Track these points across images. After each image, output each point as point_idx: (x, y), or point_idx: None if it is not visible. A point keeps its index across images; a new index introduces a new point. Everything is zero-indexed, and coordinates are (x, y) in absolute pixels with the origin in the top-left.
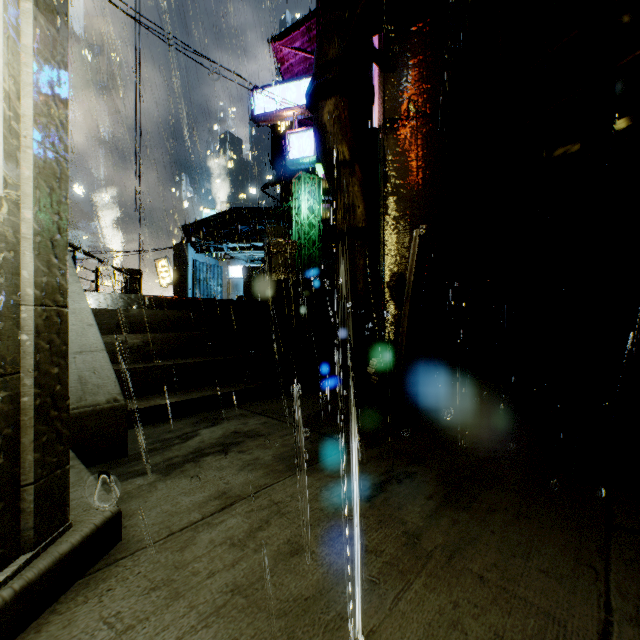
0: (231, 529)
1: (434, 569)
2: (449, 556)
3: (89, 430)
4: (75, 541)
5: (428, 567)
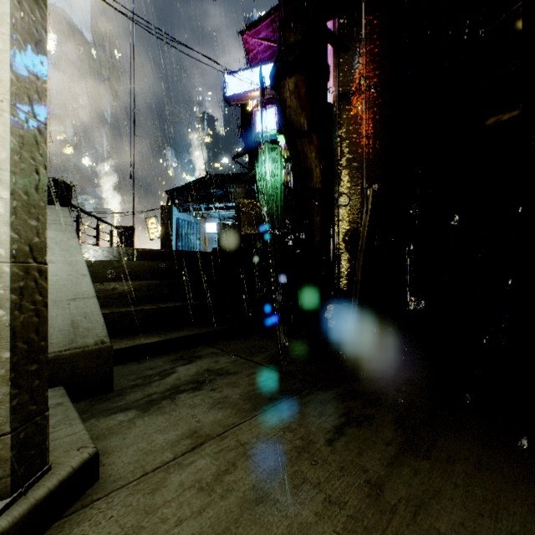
0: (200, 471)
1: (400, 527)
2: (414, 512)
3: (79, 369)
4: (52, 485)
5: (393, 524)
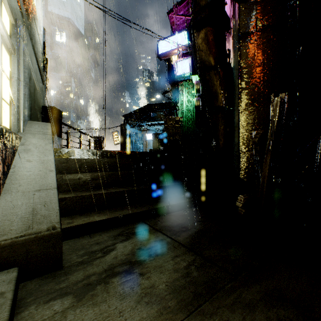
0: None
1: None
2: None
3: (32, 252)
4: None
5: None
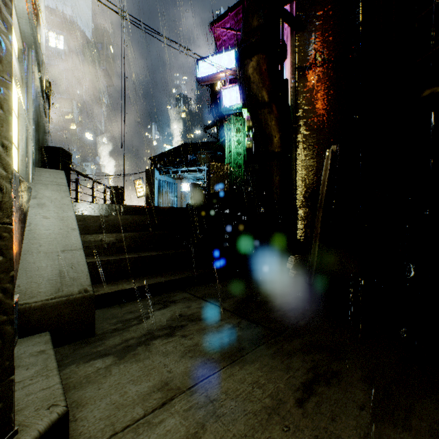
0: (168, 433)
1: None
2: None
3: (64, 315)
4: None
5: None
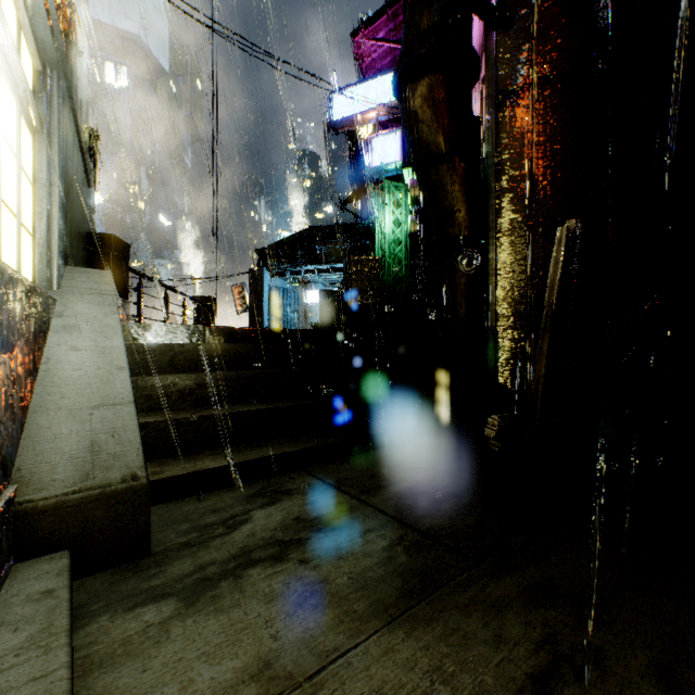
0: None
1: None
2: None
3: (95, 522)
4: None
5: None
